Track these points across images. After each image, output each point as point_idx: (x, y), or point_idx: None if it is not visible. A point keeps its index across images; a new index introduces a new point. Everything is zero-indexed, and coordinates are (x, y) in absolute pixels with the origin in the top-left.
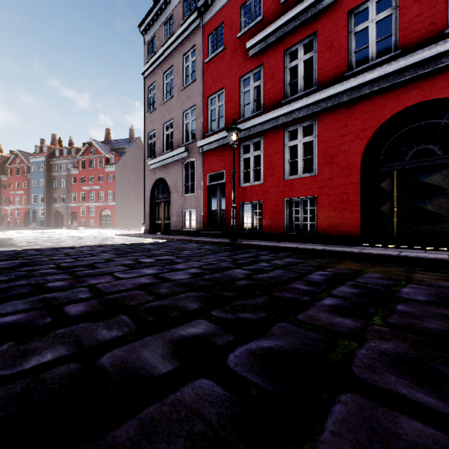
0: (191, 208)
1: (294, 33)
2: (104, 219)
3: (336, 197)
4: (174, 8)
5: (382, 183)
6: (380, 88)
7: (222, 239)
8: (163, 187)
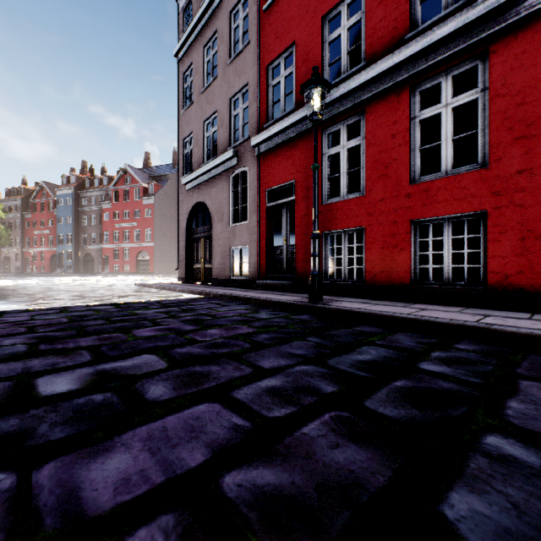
0: (241, 245)
1: None
2: (141, 264)
3: None
4: None
5: None
6: None
7: (291, 296)
8: (204, 216)
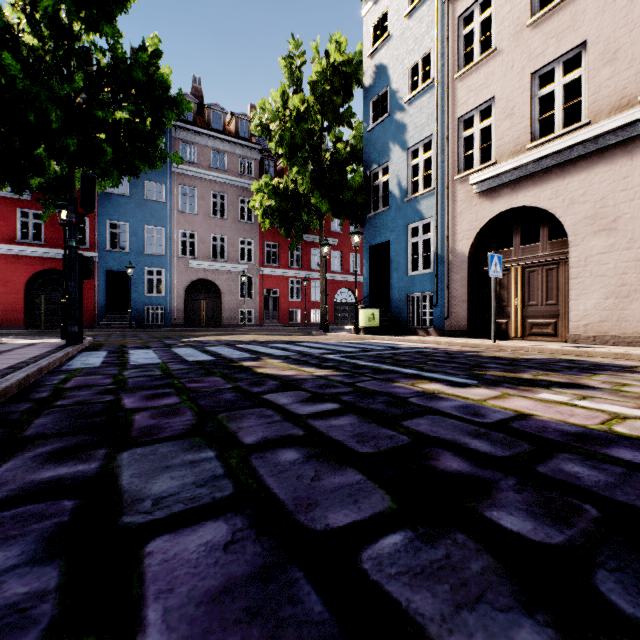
0: None
1: None
2: None
3: (9, 305)
4: None
5: (37, 300)
6: (36, 256)
7: None
8: None
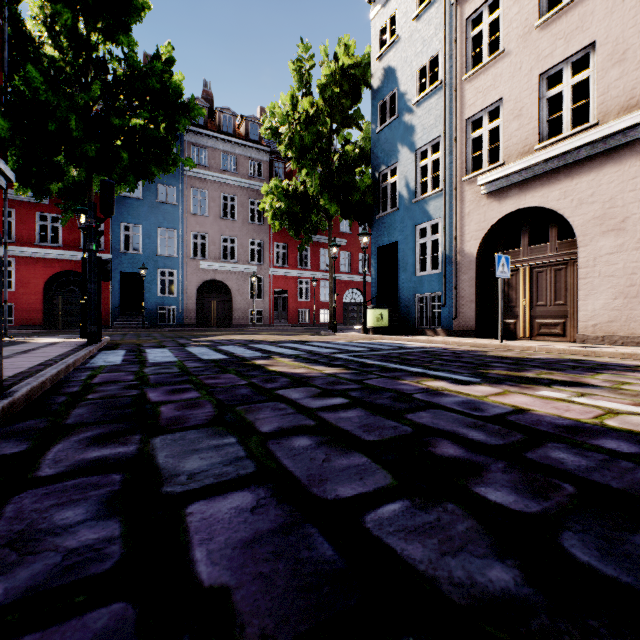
0: None
1: None
2: None
3: (29, 305)
4: None
5: (55, 301)
6: (54, 258)
7: None
8: None
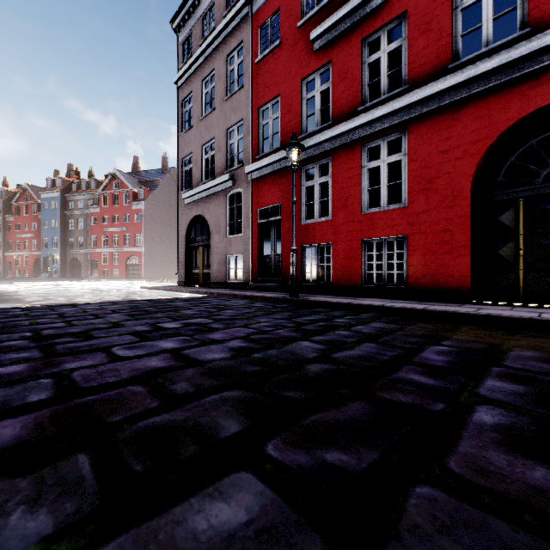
0: (237, 253)
1: (375, 15)
2: (131, 269)
3: (435, 236)
4: None
5: (501, 216)
6: (500, 82)
7: (277, 294)
8: (202, 227)
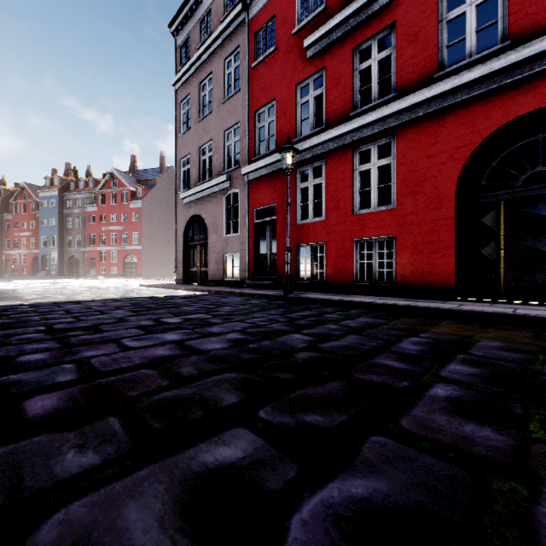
0: (233, 252)
1: (366, 25)
2: (129, 267)
3: (422, 236)
4: (212, 0)
5: (483, 218)
6: (482, 91)
7: (272, 291)
8: (199, 226)
